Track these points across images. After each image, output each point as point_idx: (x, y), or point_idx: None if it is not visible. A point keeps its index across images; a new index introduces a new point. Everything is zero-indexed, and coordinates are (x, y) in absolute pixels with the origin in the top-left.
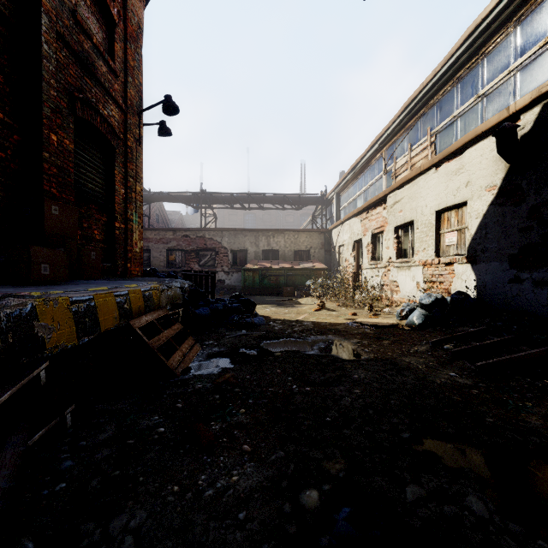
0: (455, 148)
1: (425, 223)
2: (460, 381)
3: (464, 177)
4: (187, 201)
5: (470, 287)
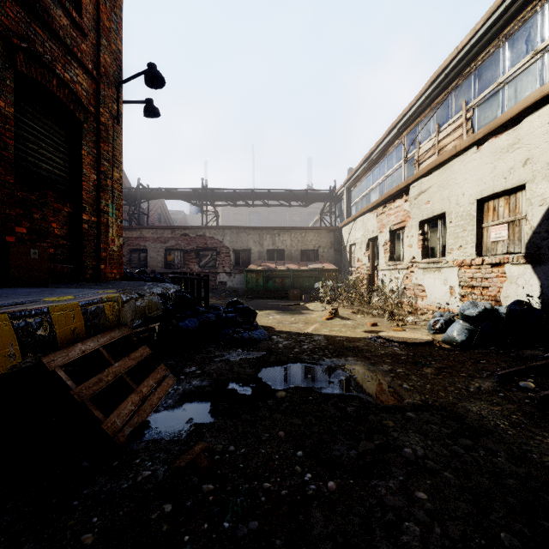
0: (509, 117)
1: (462, 215)
2: None
3: (521, 154)
4: (187, 198)
5: (530, 294)
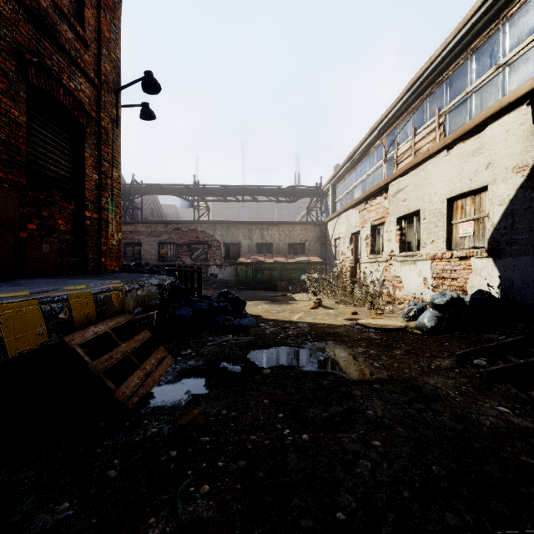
0: (473, 125)
1: (434, 213)
2: (516, 422)
3: (484, 158)
4: (179, 194)
5: (492, 285)
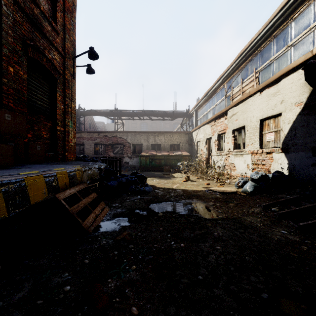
0: (274, 79)
1: (253, 127)
2: (290, 238)
3: (279, 97)
4: (106, 115)
5: (284, 168)
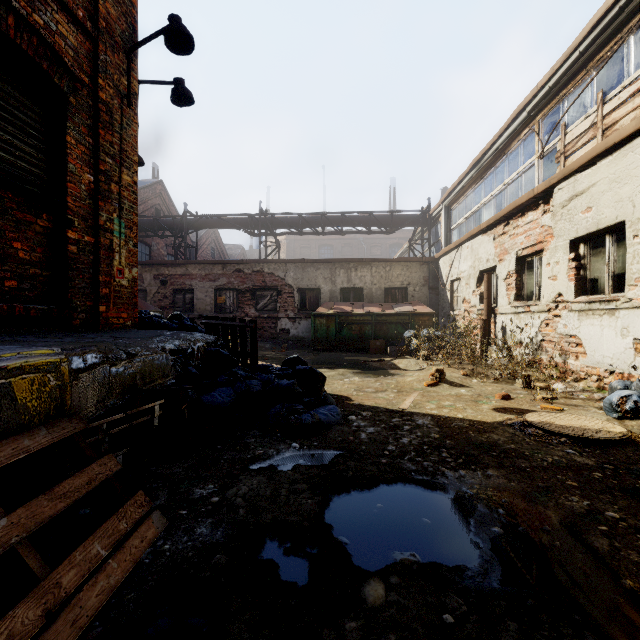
0: None
1: None
2: None
3: None
4: (242, 226)
5: None
